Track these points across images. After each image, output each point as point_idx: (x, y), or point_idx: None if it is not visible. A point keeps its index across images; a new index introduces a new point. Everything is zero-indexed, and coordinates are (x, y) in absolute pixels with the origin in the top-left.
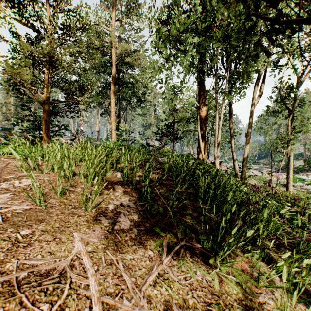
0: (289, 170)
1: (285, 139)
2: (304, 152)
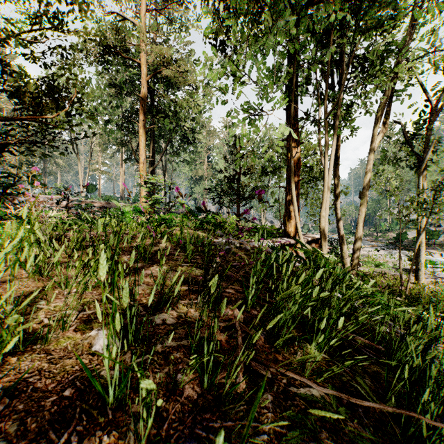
0: (420, 250)
1: (427, 203)
2: None
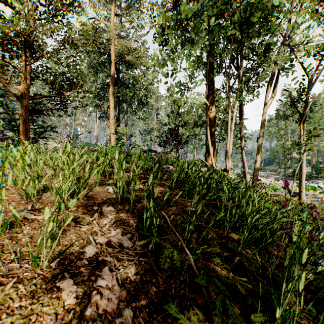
0: (302, 178)
1: (301, 144)
2: (312, 159)
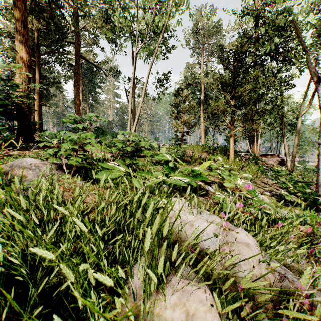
0: None
1: None
2: None
